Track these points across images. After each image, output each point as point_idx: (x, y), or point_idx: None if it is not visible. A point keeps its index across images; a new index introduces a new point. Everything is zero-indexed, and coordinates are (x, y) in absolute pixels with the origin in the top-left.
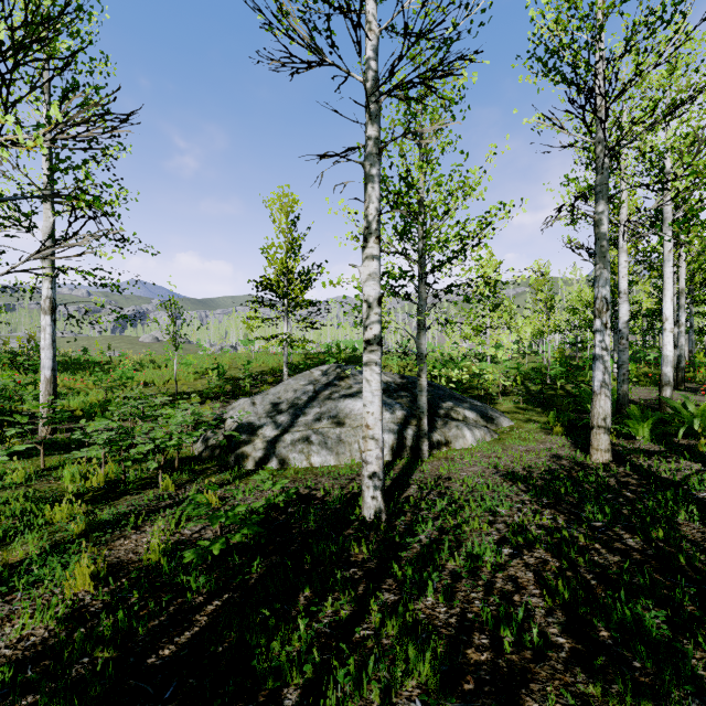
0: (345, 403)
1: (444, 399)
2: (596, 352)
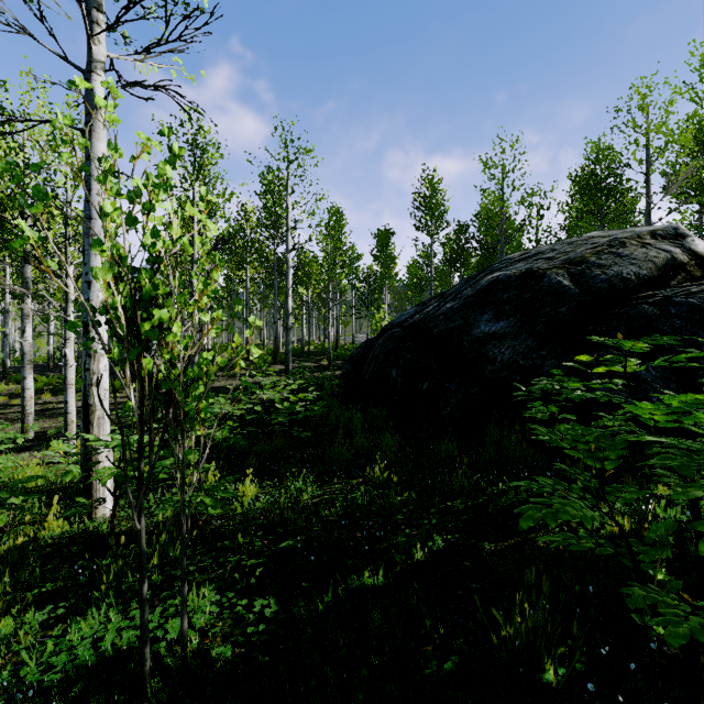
0: None
1: None
2: None
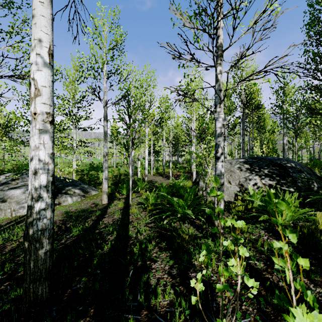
0: (10, 191)
1: (68, 186)
2: (103, 169)
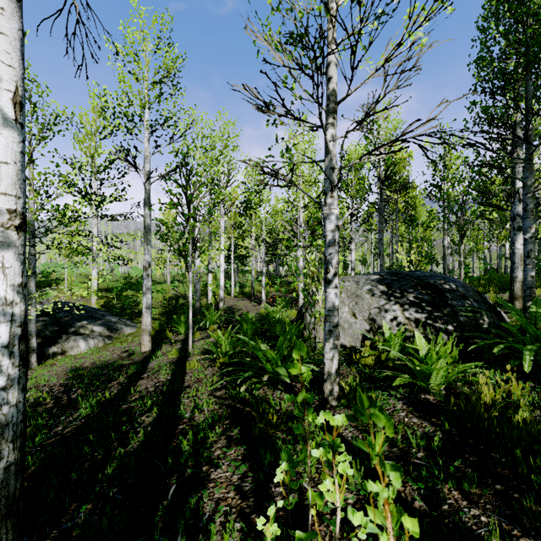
0: None
1: (81, 320)
2: (143, 290)
